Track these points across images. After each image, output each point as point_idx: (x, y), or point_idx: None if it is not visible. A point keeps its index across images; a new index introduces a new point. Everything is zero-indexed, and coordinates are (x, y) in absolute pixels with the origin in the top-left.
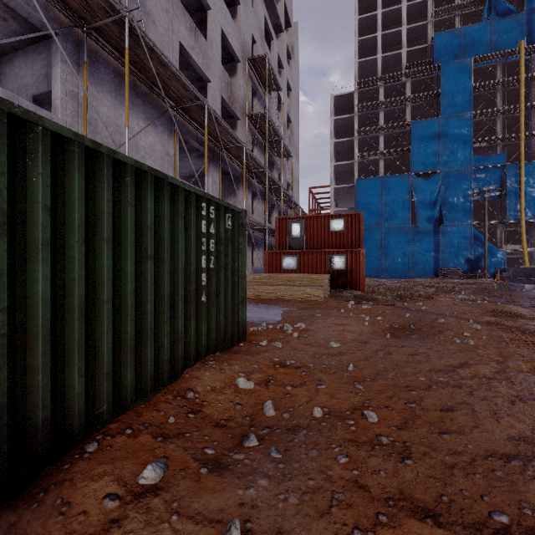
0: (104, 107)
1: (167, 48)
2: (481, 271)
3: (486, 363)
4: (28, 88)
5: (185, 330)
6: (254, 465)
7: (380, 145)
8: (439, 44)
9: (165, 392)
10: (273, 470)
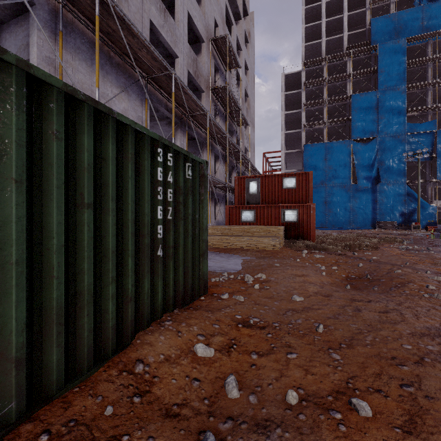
0: (80, 74)
1: (139, 25)
2: (414, 223)
3: None
4: None
5: (138, 289)
6: None
7: (325, 116)
8: (376, 28)
9: (109, 366)
10: None
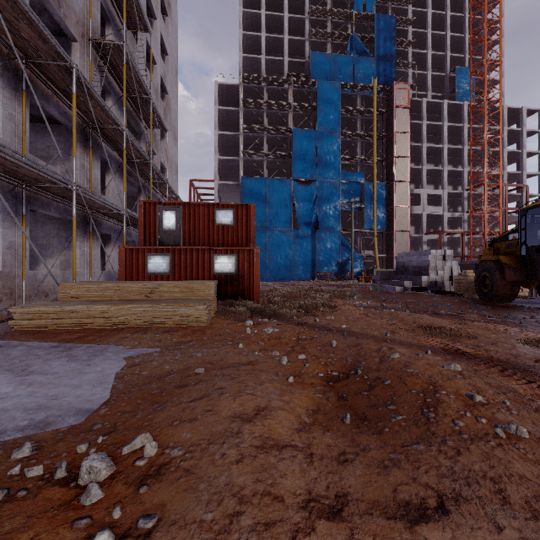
0: None
1: None
2: (349, 273)
3: None
4: None
5: None
6: None
7: (265, 146)
8: (315, 63)
9: None
10: None
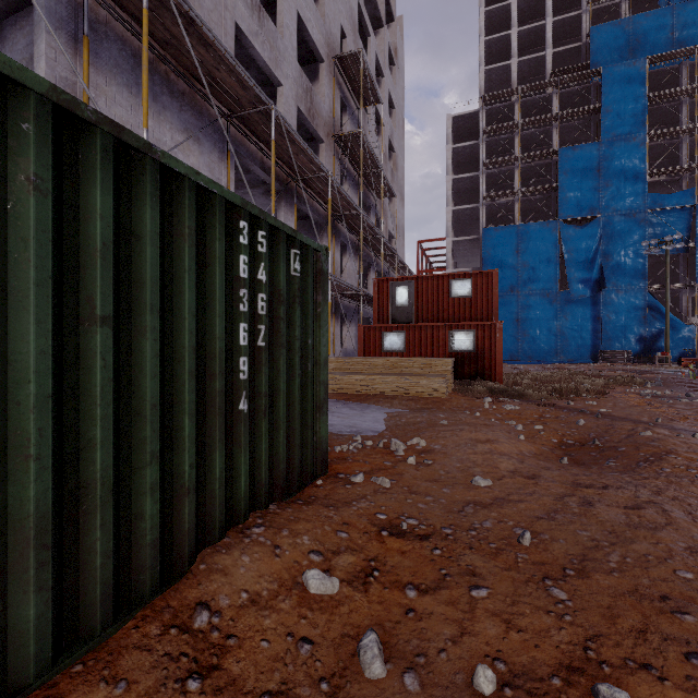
0: (119, 107)
1: (217, 31)
2: (661, 353)
3: None
4: None
5: (202, 471)
6: None
7: (516, 182)
8: (598, 41)
9: (146, 616)
10: None
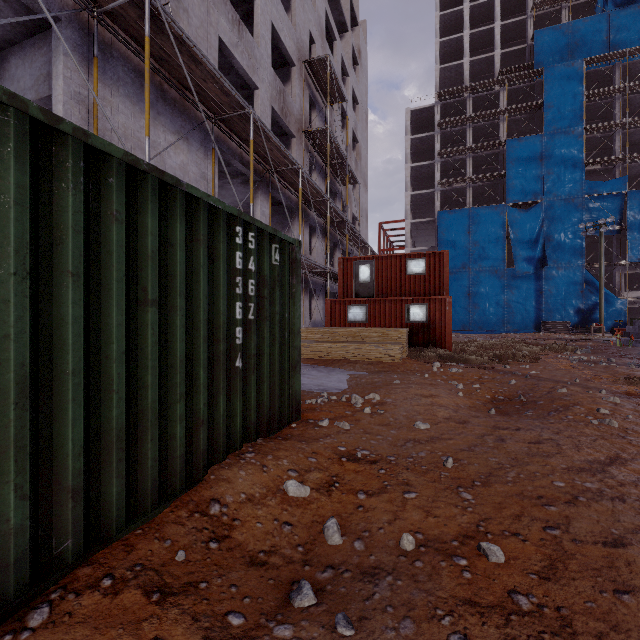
0: (122, 115)
1: (203, 45)
2: (595, 324)
3: None
4: (26, 92)
5: (211, 410)
6: None
7: (468, 170)
8: (541, 44)
9: (177, 505)
10: None
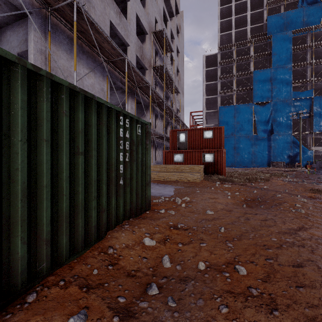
0: (62, 60)
1: (102, 24)
2: (297, 163)
3: (317, 227)
4: (15, 48)
5: (108, 204)
6: (155, 313)
7: (234, 86)
8: (270, 23)
9: (93, 249)
10: (170, 318)
